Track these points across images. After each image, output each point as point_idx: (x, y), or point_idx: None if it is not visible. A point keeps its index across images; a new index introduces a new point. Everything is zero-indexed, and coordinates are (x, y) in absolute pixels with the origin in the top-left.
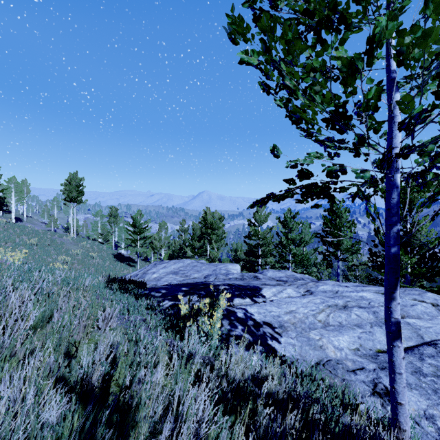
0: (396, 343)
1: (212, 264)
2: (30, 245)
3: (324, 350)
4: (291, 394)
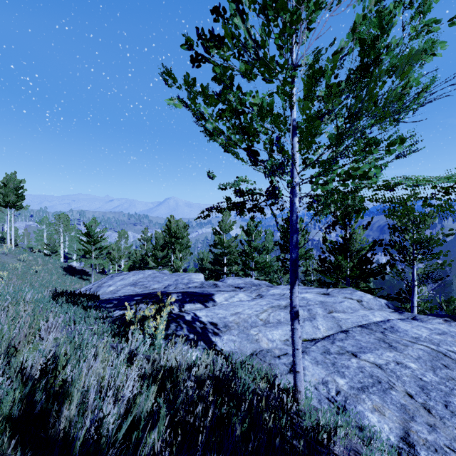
0: (295, 326)
1: (175, 274)
2: None
3: (258, 342)
4: (218, 375)
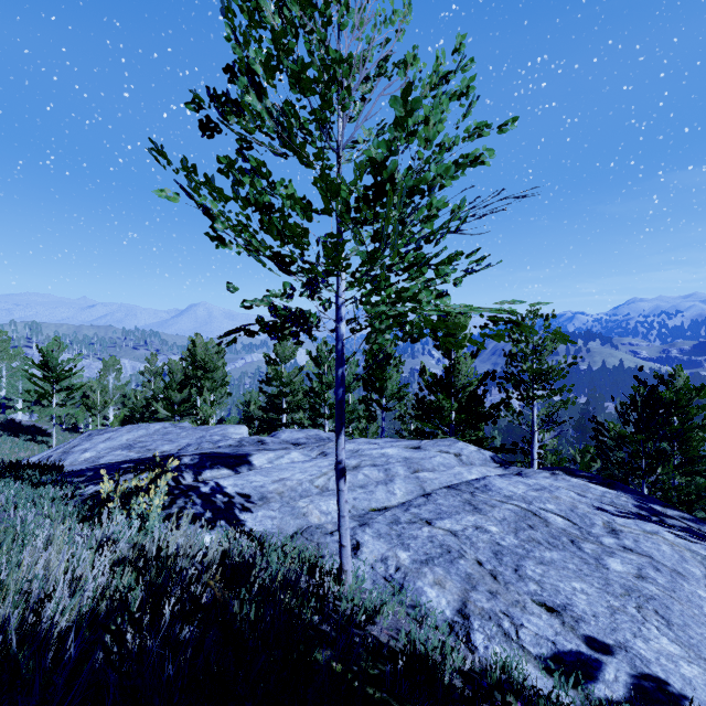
0: (341, 488)
1: (201, 428)
2: None
3: (307, 517)
4: (236, 560)
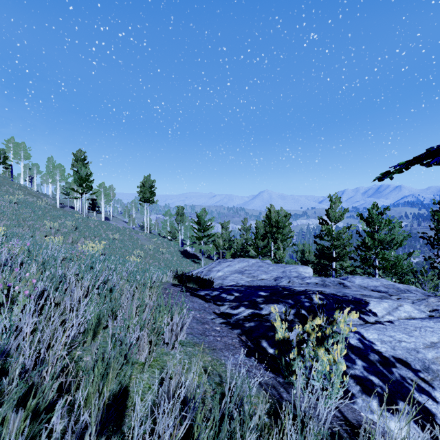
0: None
1: (279, 265)
2: (113, 239)
3: None
4: None
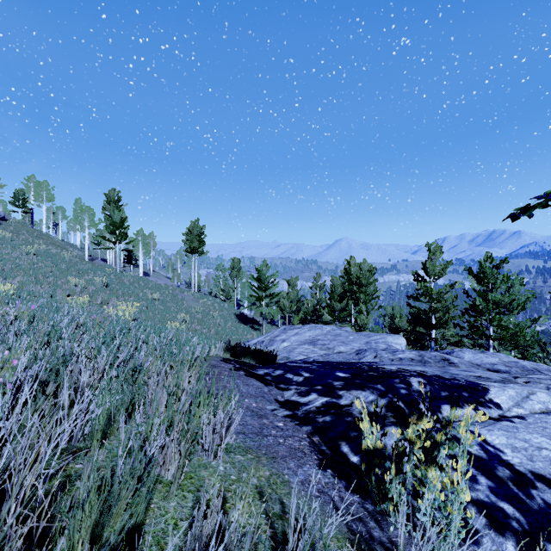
0: None
1: (362, 333)
2: (152, 299)
3: None
4: None
